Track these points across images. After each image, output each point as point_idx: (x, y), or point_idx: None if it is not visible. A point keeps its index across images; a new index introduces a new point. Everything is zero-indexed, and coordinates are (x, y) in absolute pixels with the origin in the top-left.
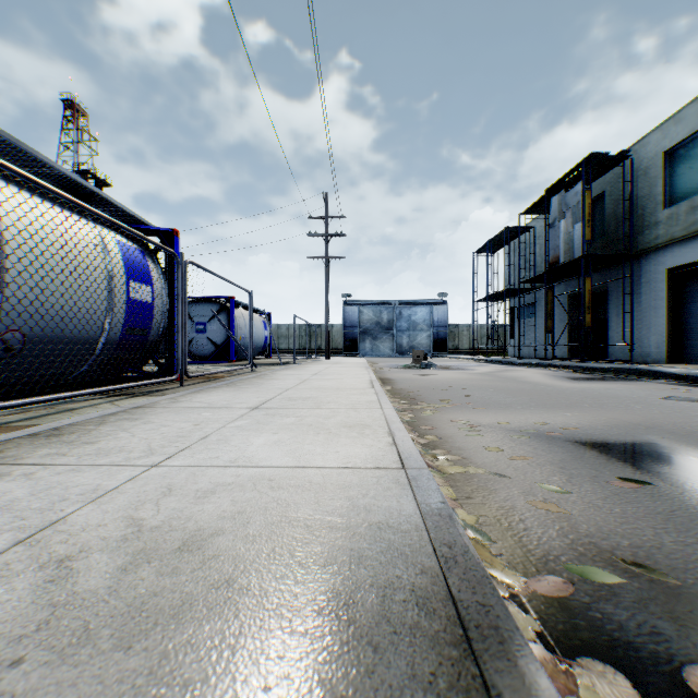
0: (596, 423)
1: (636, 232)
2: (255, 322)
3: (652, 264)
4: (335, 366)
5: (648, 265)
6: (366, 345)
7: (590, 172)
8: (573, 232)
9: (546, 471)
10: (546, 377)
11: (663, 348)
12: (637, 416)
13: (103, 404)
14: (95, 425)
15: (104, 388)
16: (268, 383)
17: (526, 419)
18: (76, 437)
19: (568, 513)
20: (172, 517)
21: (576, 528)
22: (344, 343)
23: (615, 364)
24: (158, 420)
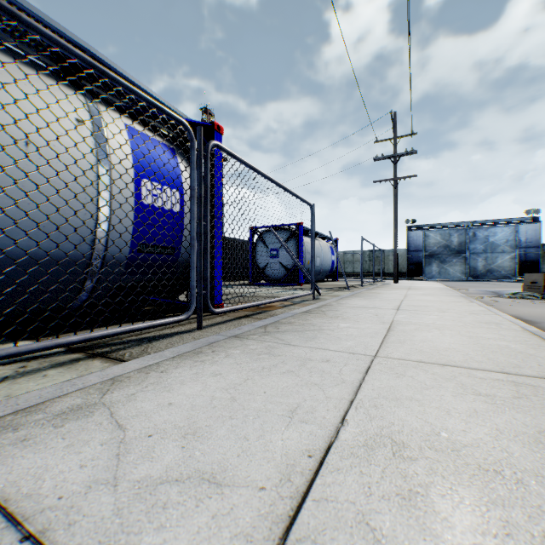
0: None
1: None
2: (323, 247)
3: None
4: (415, 294)
5: None
6: (432, 268)
7: None
8: None
9: None
10: None
11: None
12: None
13: None
14: None
15: None
16: (330, 328)
17: None
18: None
19: None
20: None
21: None
22: (407, 266)
23: None
24: None
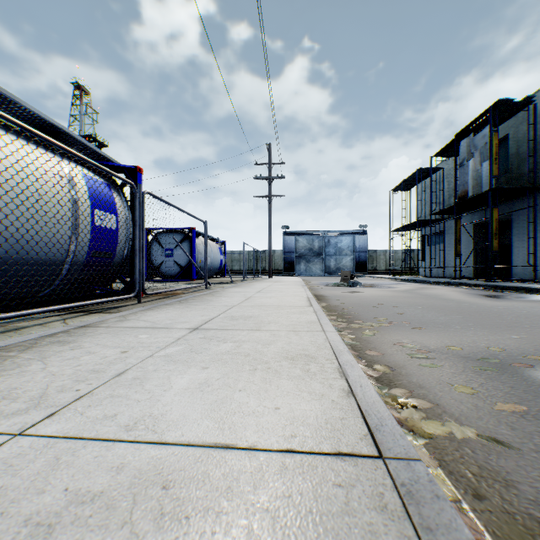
0: None
1: (538, 168)
2: (213, 248)
3: None
4: (276, 284)
5: None
6: (301, 266)
7: (497, 117)
8: (480, 170)
9: None
10: (464, 295)
11: None
12: None
13: (55, 321)
14: (19, 351)
15: (55, 307)
16: (217, 300)
17: (474, 342)
18: None
19: None
20: None
21: None
22: (283, 265)
23: (521, 283)
24: (89, 344)
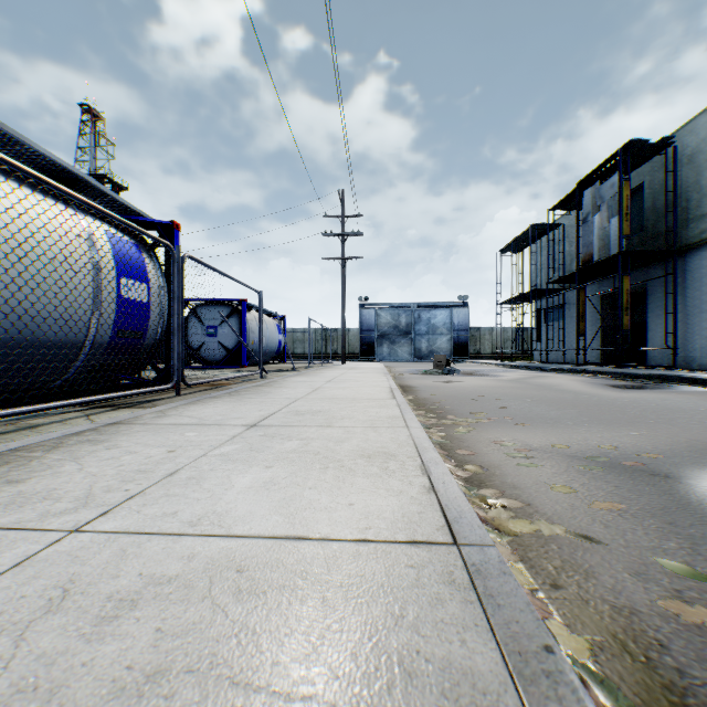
0: (677, 447)
1: (679, 226)
2: (269, 325)
3: (698, 261)
4: (351, 372)
5: (693, 262)
6: (384, 349)
7: (628, 162)
8: (608, 227)
9: (653, 530)
10: (585, 385)
11: None
12: None
13: (76, 418)
14: (44, 451)
15: (77, 400)
16: (276, 392)
17: (585, 440)
18: (5, 472)
19: None
20: (23, 686)
21: None
22: (360, 347)
23: (658, 370)
24: (127, 443)
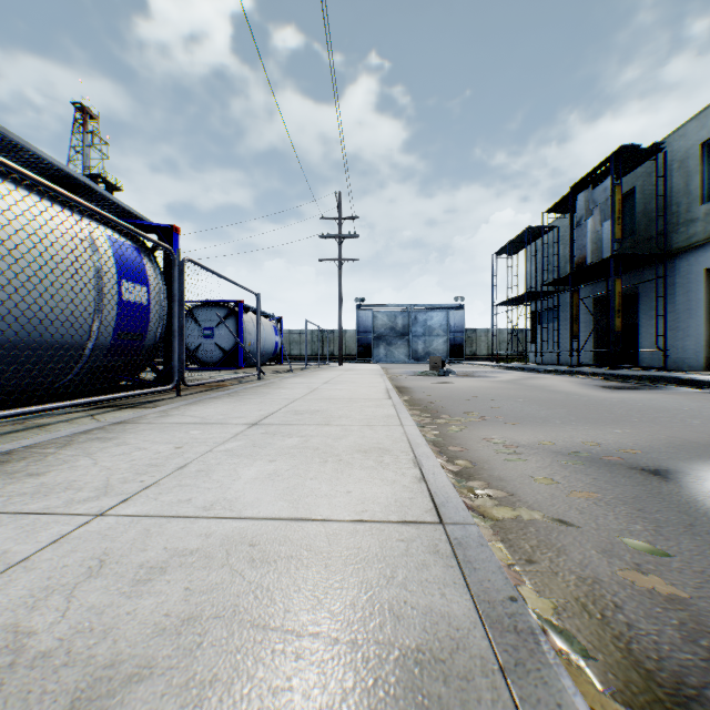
0: (656, 443)
1: (670, 230)
2: (265, 327)
3: (688, 264)
4: (348, 374)
5: (683, 265)
6: (381, 351)
7: (620, 166)
8: (601, 231)
9: (623, 516)
10: (577, 386)
11: (700, 354)
12: (701, 433)
13: (82, 418)
14: (57, 448)
15: (83, 400)
16: (275, 392)
17: (570, 437)
18: (24, 466)
19: (685, 595)
20: (81, 628)
21: (706, 625)
22: (357, 348)
23: (648, 372)
24: (135, 440)
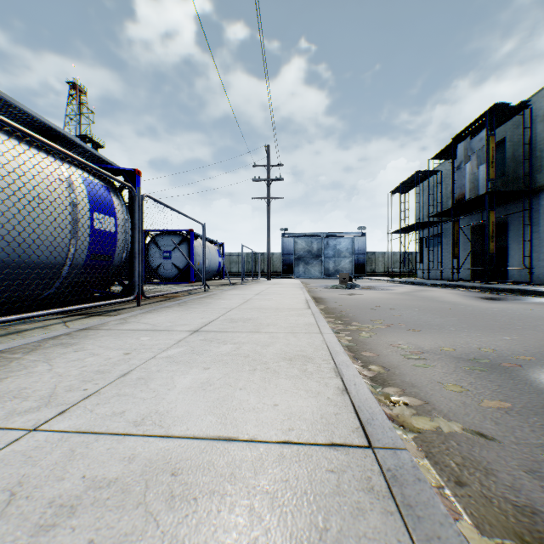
0: None
1: (534, 172)
2: (211, 250)
3: None
4: (275, 287)
5: None
6: (300, 269)
7: (493, 121)
8: (477, 173)
9: (539, 428)
10: (460, 297)
11: None
12: None
13: (55, 324)
14: (23, 353)
15: (56, 310)
16: (216, 302)
17: (467, 343)
18: None
19: None
20: None
21: None
22: (282, 267)
23: (517, 285)
24: (92, 346)
